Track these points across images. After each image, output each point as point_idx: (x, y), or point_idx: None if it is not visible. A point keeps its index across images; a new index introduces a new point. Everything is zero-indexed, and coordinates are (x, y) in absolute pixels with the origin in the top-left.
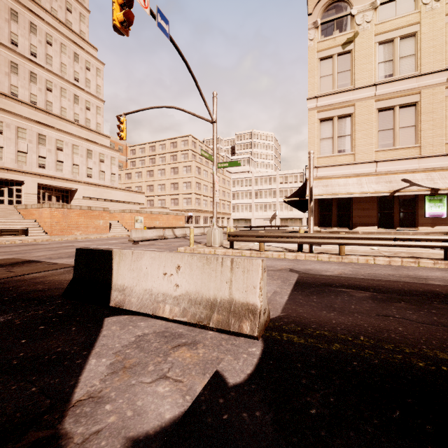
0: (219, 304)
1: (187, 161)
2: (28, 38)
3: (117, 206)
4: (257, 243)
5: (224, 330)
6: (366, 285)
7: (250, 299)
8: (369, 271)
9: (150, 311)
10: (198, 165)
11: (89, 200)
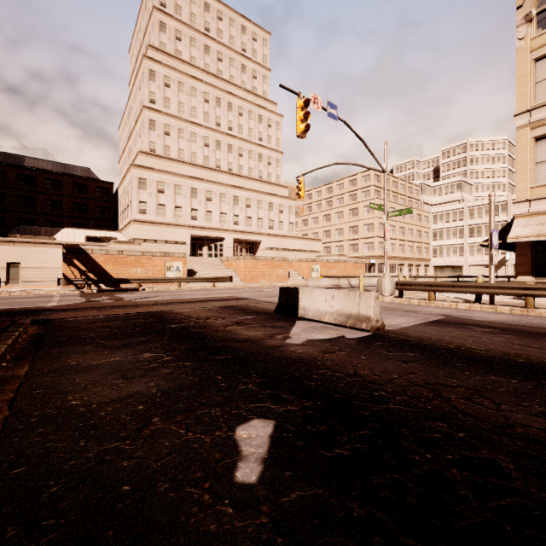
0: (352, 315)
1: (368, 199)
2: (226, 116)
3: (294, 255)
4: (436, 294)
5: (353, 327)
6: (501, 327)
7: (368, 313)
8: (534, 321)
9: (318, 319)
10: (382, 202)
11: (270, 250)
